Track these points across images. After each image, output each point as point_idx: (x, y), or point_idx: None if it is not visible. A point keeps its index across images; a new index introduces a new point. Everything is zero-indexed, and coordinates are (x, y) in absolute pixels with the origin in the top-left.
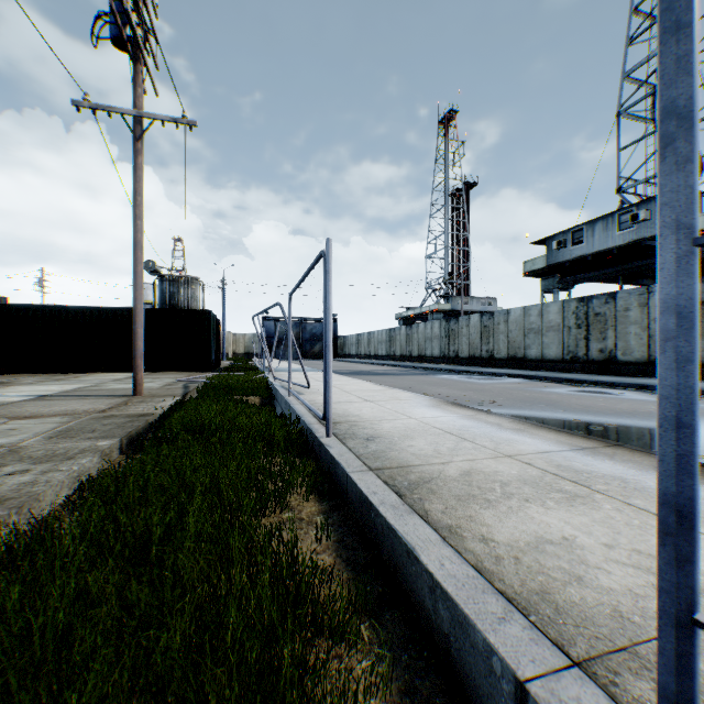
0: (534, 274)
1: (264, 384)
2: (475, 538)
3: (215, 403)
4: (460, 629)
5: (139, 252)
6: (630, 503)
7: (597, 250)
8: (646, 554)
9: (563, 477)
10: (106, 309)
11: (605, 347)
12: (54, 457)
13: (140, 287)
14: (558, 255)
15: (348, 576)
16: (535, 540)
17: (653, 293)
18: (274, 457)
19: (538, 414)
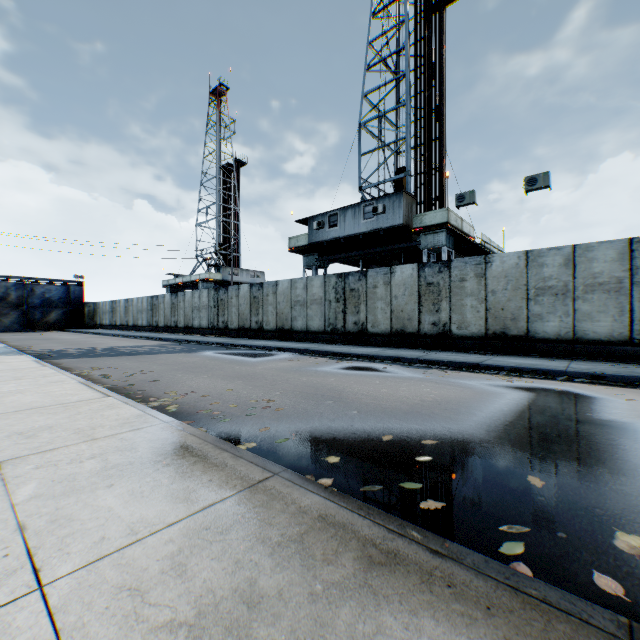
0: (298, 250)
1: None
2: None
3: None
4: None
5: None
6: None
7: (349, 234)
8: None
9: None
10: None
11: (359, 319)
12: None
13: None
14: (318, 235)
15: None
16: None
17: (395, 273)
18: None
19: (334, 427)
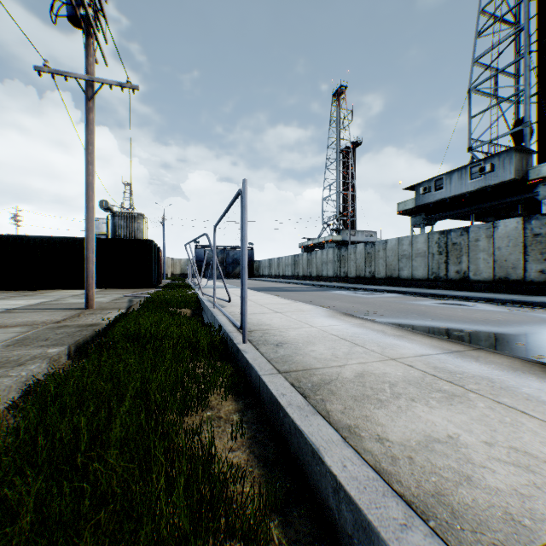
0: (405, 213)
1: (194, 298)
2: (372, 438)
3: (153, 314)
4: (363, 534)
5: (90, 191)
6: (500, 401)
7: (454, 194)
8: (522, 452)
9: (440, 378)
10: (67, 238)
11: (460, 269)
12: (7, 363)
13: (91, 220)
14: (424, 198)
15: (259, 473)
16: (424, 439)
17: (497, 227)
18: (199, 360)
19: (412, 322)
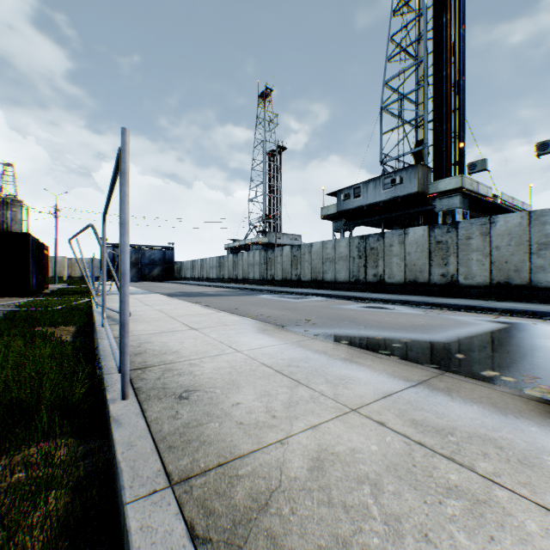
0: (328, 217)
1: (86, 310)
2: None
3: None
4: None
5: None
6: (547, 504)
7: (370, 202)
8: None
9: (434, 449)
10: None
11: (378, 272)
12: None
13: None
14: (345, 205)
15: None
16: None
17: (408, 234)
18: (27, 446)
19: (347, 332)
